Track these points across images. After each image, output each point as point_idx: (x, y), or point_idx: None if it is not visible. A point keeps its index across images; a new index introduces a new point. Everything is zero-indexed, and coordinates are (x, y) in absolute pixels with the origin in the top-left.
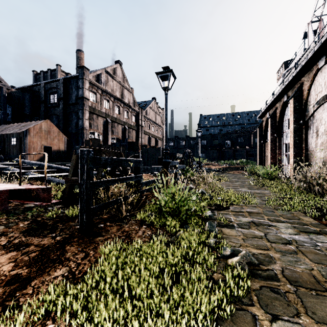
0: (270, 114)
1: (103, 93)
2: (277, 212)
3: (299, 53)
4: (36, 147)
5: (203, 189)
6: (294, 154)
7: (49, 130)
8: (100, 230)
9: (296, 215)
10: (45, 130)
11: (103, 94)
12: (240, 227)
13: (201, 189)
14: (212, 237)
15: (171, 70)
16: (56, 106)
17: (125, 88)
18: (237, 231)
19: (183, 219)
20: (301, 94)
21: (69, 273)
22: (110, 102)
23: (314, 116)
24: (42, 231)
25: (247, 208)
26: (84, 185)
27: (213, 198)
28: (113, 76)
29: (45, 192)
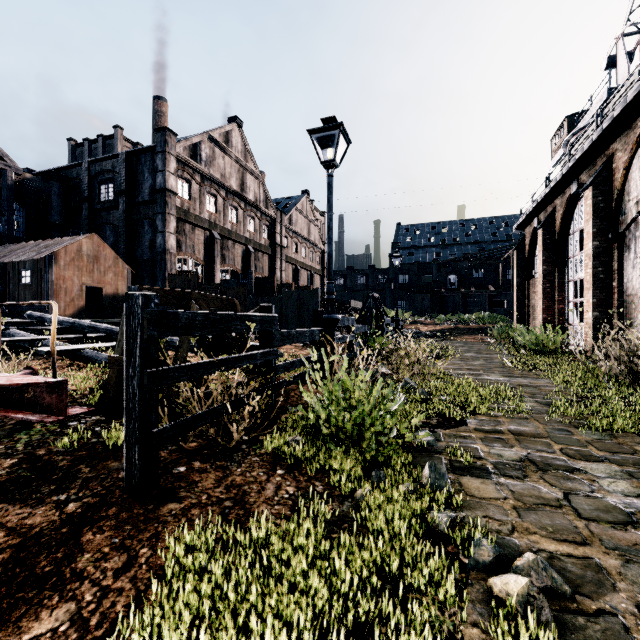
0: (541, 220)
1: (205, 181)
2: (579, 434)
3: (599, 99)
4: (71, 289)
5: (409, 379)
6: (595, 301)
7: (97, 254)
8: (177, 482)
9: (624, 442)
10: (88, 254)
11: (206, 184)
12: (503, 473)
13: (405, 379)
14: (443, 505)
15: (342, 125)
16: (113, 207)
17: (248, 171)
18: (498, 484)
19: (369, 453)
20: (609, 178)
21: (73, 625)
22: (219, 199)
23: (639, 224)
24: (37, 486)
25: (508, 422)
26: (136, 379)
27: (433, 399)
28: (224, 148)
29: (53, 392)
